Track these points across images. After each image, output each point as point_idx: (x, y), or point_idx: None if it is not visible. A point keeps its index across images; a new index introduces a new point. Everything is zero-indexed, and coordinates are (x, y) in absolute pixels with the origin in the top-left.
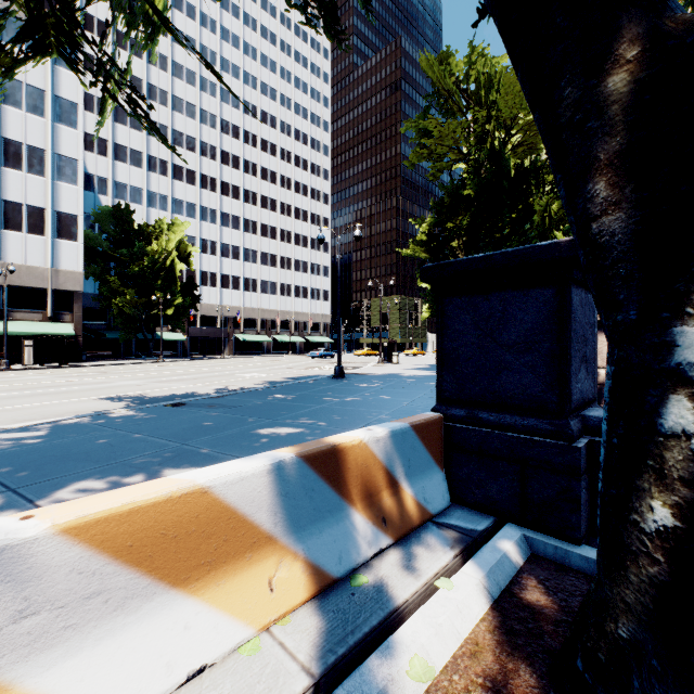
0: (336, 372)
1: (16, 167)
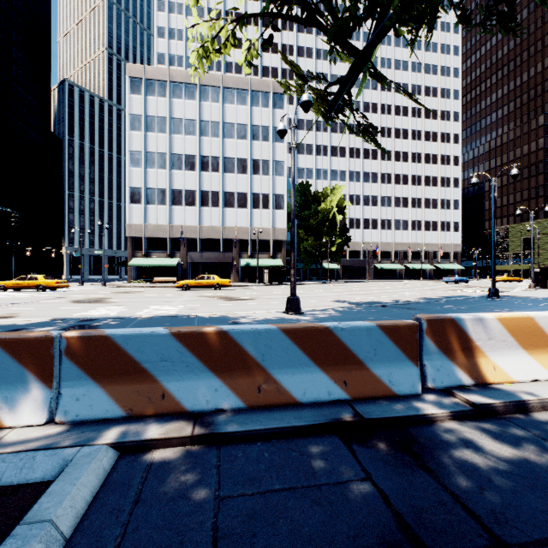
0: (490, 293)
1: (257, 174)
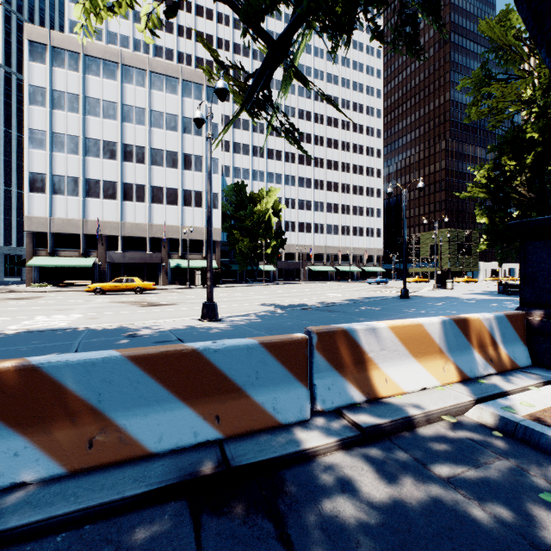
0: (402, 294)
1: (189, 169)
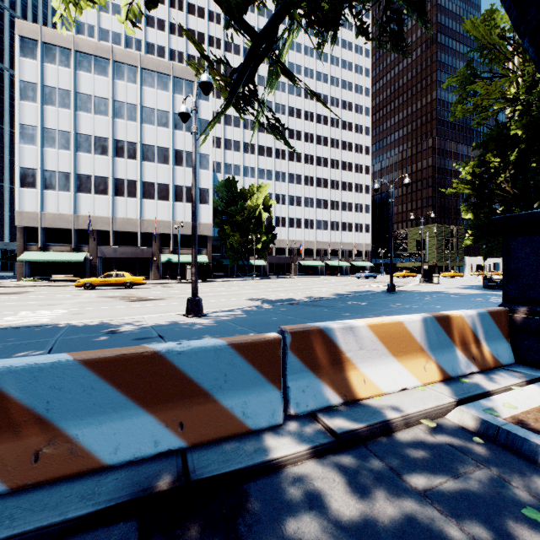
0: (389, 288)
1: (180, 165)
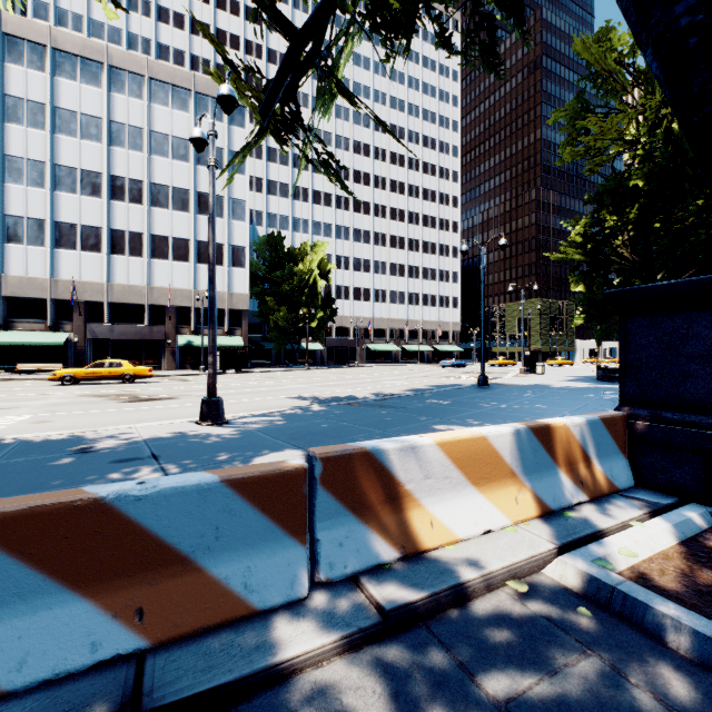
0: (480, 381)
1: (205, 213)
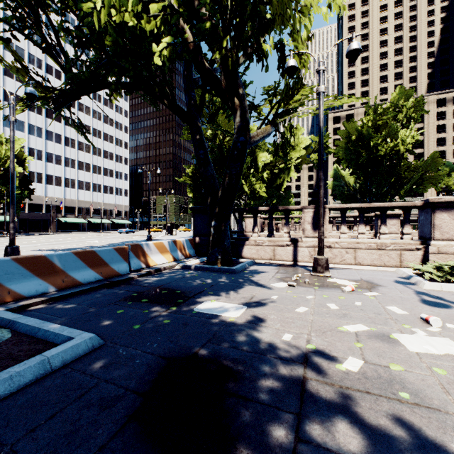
0: (148, 238)
1: None
